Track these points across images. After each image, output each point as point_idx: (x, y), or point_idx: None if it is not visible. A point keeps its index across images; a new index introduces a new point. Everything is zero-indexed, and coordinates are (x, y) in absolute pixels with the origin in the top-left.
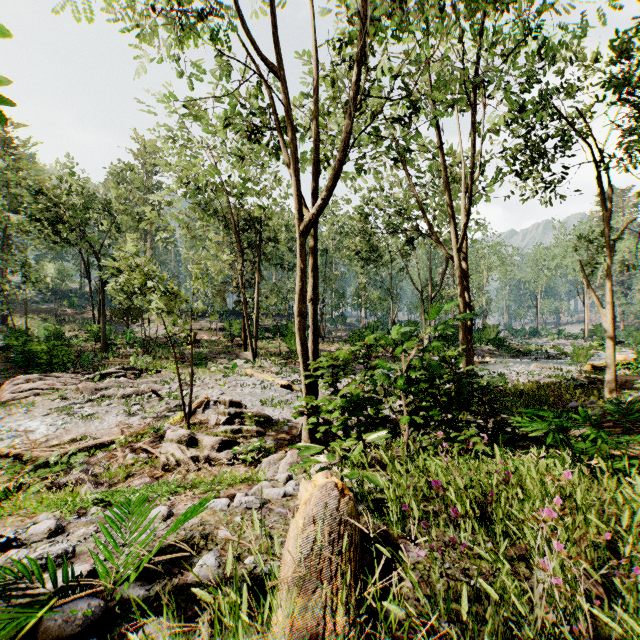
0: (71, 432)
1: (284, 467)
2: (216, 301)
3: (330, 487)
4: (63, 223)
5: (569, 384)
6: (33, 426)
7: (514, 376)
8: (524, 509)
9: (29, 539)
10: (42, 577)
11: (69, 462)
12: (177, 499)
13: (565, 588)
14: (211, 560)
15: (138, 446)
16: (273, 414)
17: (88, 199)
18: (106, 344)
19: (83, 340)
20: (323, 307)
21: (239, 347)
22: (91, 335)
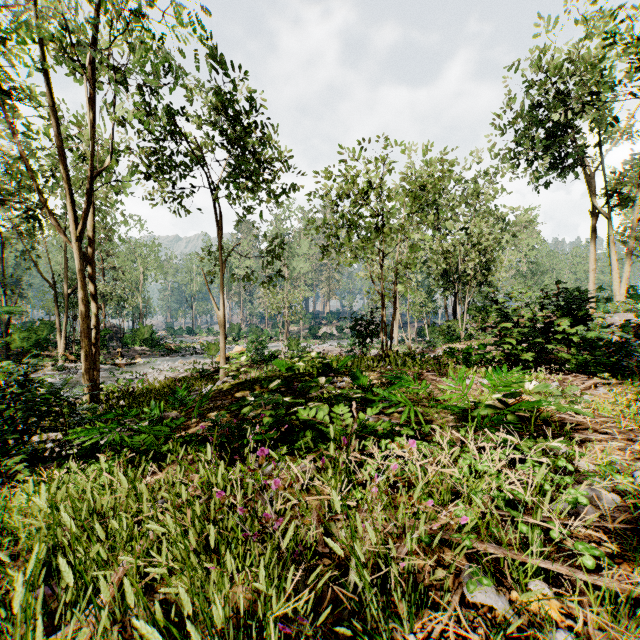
0: None
1: None
2: None
3: None
4: None
5: (200, 375)
6: None
7: (156, 374)
8: None
9: None
10: None
11: None
12: None
13: None
14: None
15: None
16: None
17: None
18: None
19: None
20: None
21: None
22: None
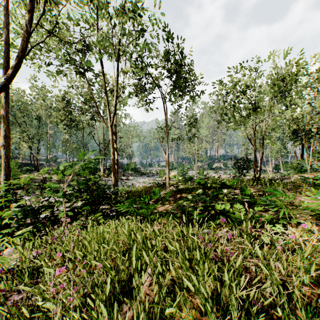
0: None
1: None
2: None
3: None
4: None
5: (157, 185)
6: None
7: (138, 184)
8: (76, 252)
9: None
10: None
11: None
12: None
13: (54, 292)
14: None
15: None
16: None
17: None
18: None
19: None
20: (38, 152)
21: None
22: None
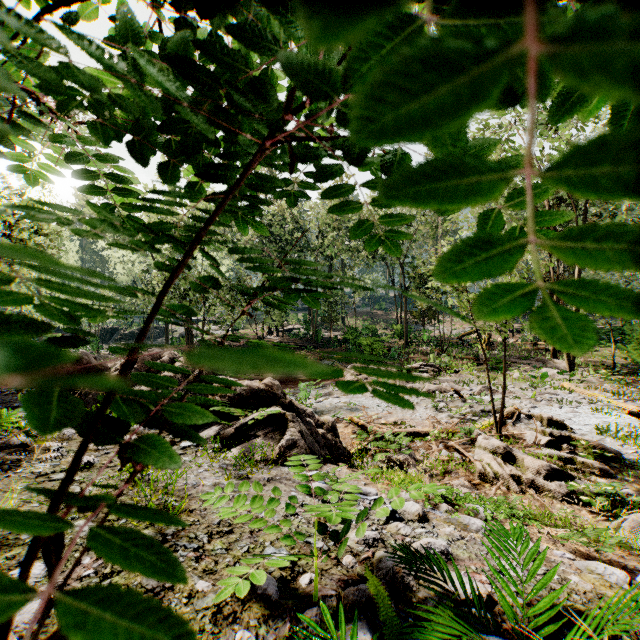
0: (392, 415)
1: None
2: None
3: None
4: None
5: None
6: (367, 404)
7: None
8: None
9: (403, 514)
10: (453, 582)
11: (395, 442)
12: (531, 532)
13: None
14: None
15: (450, 444)
16: (621, 450)
17: None
18: (407, 341)
19: (390, 337)
20: None
21: (544, 353)
22: (396, 333)
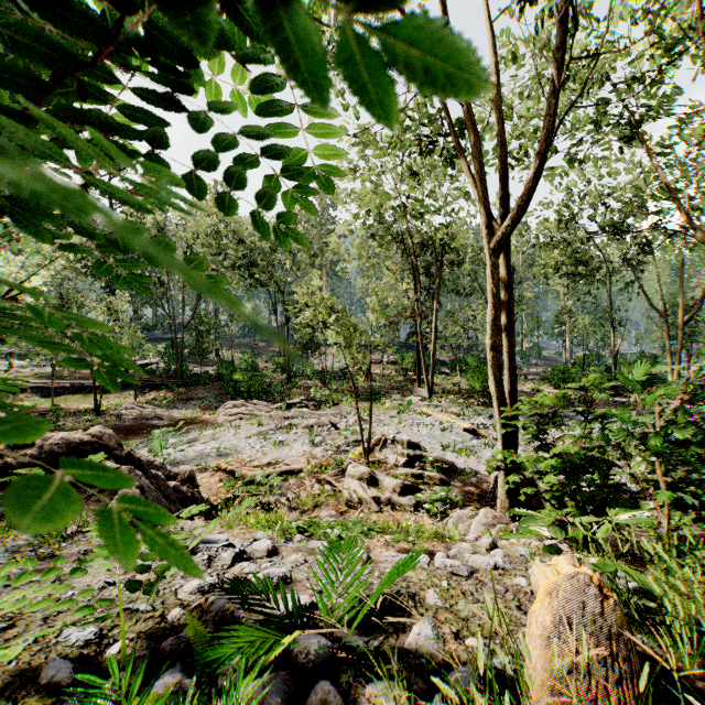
0: (267, 456)
1: (477, 527)
2: (388, 333)
3: (577, 578)
4: (258, 266)
5: None
6: (240, 446)
7: None
8: None
9: (253, 554)
10: (276, 600)
11: (268, 483)
12: (371, 543)
13: None
14: (428, 629)
15: (323, 477)
16: (457, 461)
17: (276, 242)
18: (290, 375)
19: (272, 371)
20: None
21: (412, 382)
22: (278, 367)
